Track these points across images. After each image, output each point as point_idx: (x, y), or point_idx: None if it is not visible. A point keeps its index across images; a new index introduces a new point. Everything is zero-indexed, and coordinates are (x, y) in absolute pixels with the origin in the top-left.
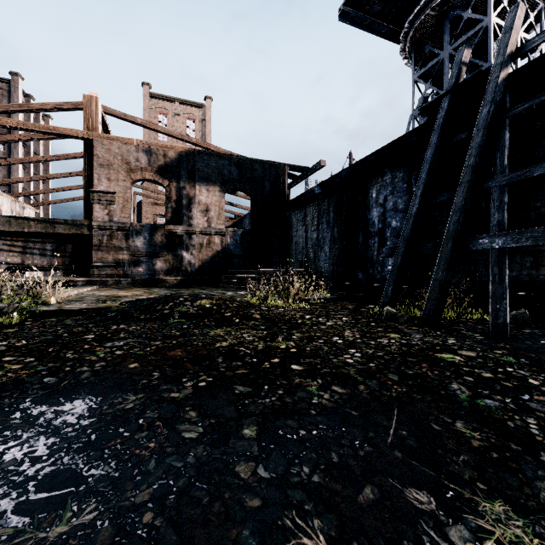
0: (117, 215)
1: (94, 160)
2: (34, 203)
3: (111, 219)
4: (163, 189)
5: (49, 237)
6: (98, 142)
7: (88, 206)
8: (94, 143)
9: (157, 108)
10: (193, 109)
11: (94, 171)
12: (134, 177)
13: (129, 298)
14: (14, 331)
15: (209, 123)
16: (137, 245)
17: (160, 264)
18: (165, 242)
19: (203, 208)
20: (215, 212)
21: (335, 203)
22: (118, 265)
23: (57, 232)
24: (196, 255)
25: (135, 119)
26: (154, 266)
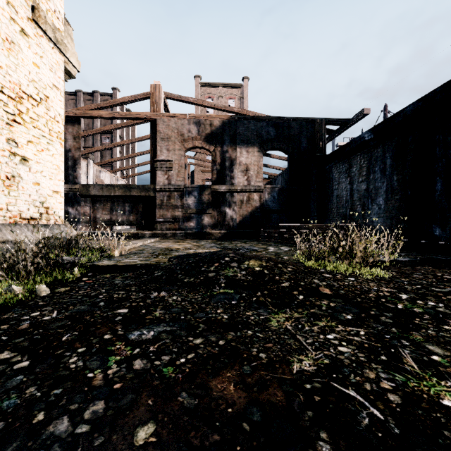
0: (173, 179)
1: (157, 135)
2: (124, 177)
3: (169, 182)
4: (209, 159)
5: (127, 199)
6: (160, 120)
7: (154, 173)
8: (157, 121)
9: (205, 94)
10: (233, 90)
11: (157, 144)
12: (186, 146)
13: (178, 252)
14: (63, 292)
15: (246, 99)
16: (189, 203)
17: (207, 219)
18: (211, 200)
19: (243, 168)
20: (254, 171)
21: (393, 147)
22: (175, 220)
23: (132, 195)
24: (237, 211)
25: (188, 99)
26: (202, 221)
